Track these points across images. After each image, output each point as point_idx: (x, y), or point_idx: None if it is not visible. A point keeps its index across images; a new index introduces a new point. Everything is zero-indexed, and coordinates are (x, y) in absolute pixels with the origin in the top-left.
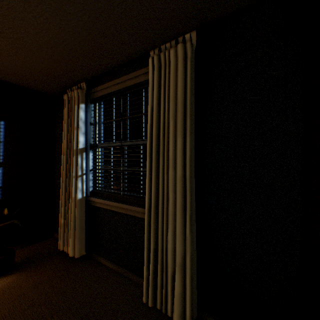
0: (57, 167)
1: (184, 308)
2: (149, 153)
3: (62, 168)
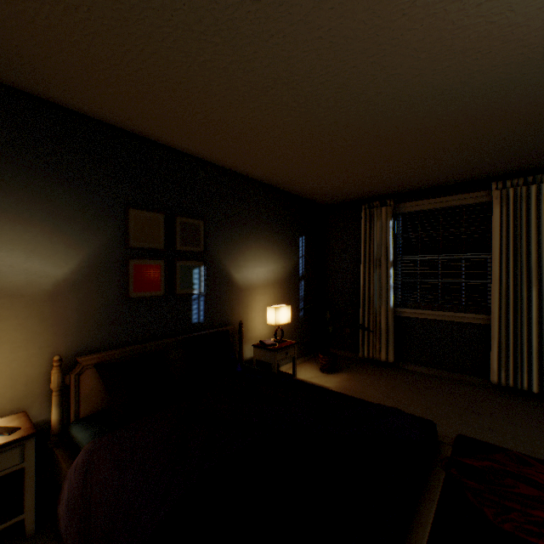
0: (330, 279)
1: (539, 383)
2: (496, 267)
3: (362, 280)
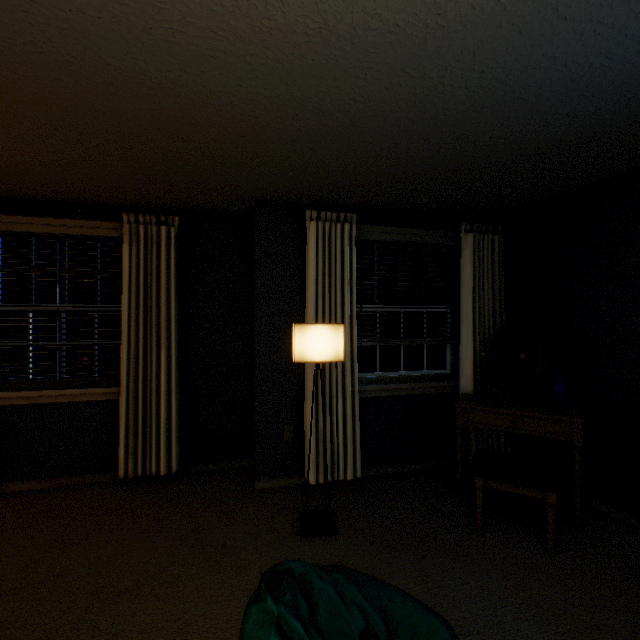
0: None
1: (169, 462)
2: (126, 324)
3: None
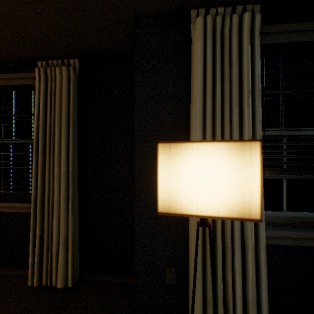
0: None
1: (67, 275)
2: (35, 153)
3: None
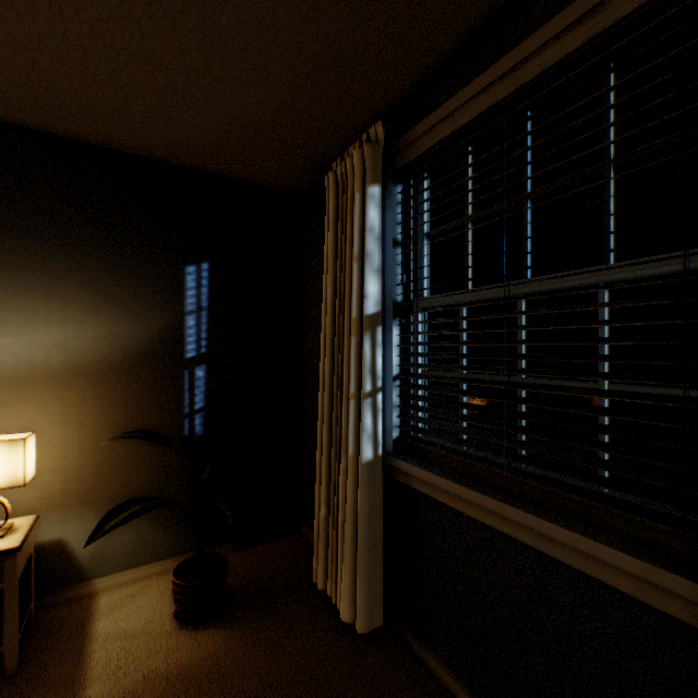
0: (307, 365)
1: None
2: None
3: (321, 369)
